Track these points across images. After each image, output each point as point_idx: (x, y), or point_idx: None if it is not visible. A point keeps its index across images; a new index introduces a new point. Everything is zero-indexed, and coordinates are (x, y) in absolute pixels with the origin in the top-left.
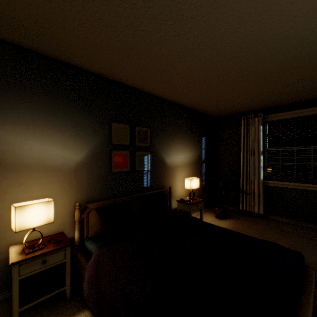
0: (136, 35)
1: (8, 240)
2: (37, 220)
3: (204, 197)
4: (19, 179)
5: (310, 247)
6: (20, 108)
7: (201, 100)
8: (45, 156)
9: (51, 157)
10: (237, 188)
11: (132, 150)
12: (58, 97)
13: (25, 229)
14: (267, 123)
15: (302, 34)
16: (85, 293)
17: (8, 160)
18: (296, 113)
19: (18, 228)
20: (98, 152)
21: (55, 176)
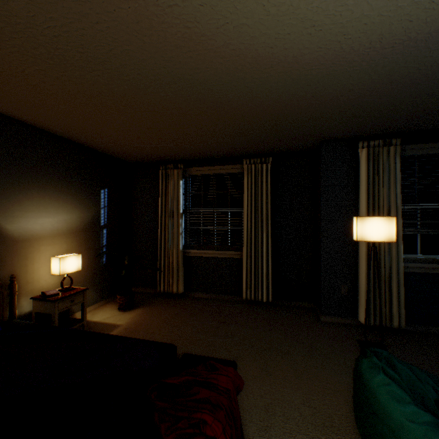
0: None
1: None
2: None
3: (106, 281)
4: None
5: (215, 326)
6: None
7: (84, 131)
8: None
9: None
10: (157, 262)
11: None
12: None
13: None
14: (190, 177)
15: (164, 64)
16: None
17: None
18: (216, 169)
19: None
20: None
21: None
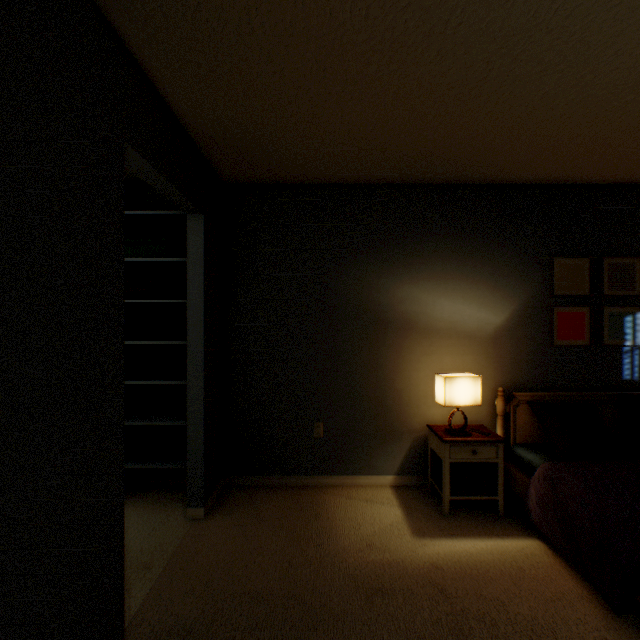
0: (634, 112)
1: (420, 418)
2: (463, 397)
3: None
4: (430, 346)
5: None
6: (431, 259)
7: None
8: (456, 318)
9: (463, 320)
10: None
11: (592, 306)
12: (471, 236)
13: (452, 405)
14: None
15: None
16: (532, 514)
17: (420, 323)
18: None
19: (447, 402)
20: (528, 311)
21: (467, 345)
